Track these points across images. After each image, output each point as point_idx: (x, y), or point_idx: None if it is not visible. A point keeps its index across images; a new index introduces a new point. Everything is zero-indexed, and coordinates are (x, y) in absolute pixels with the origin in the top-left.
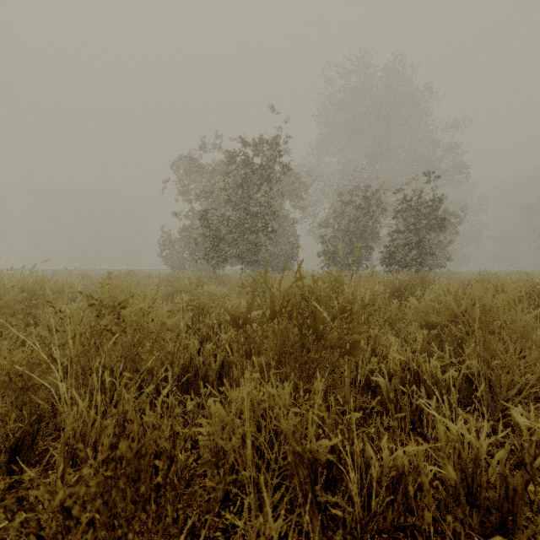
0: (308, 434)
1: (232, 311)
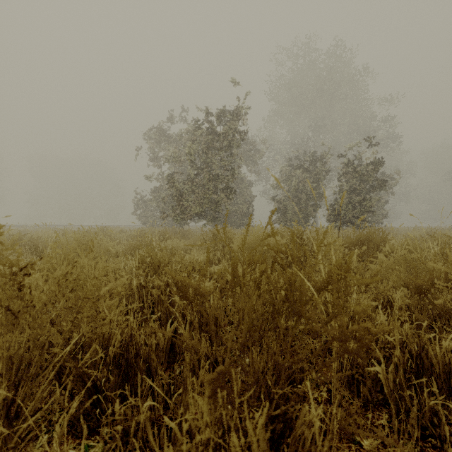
0: None
1: (179, 278)
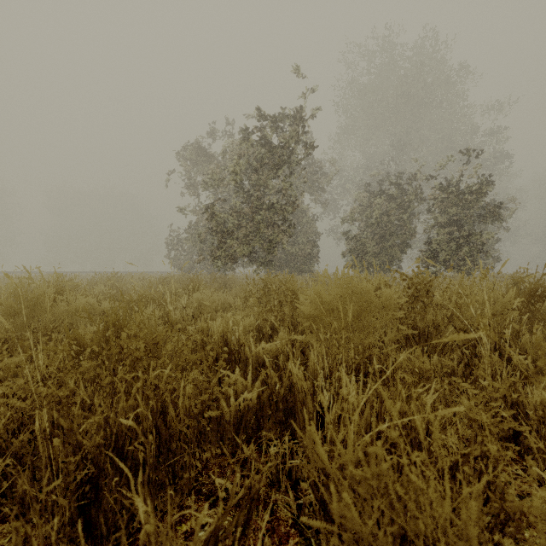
0: None
1: None
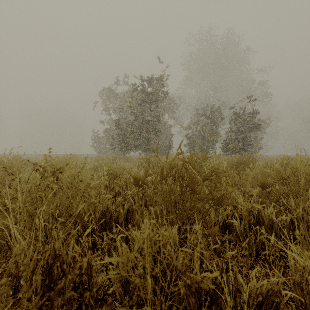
0: (191, 264)
1: (134, 175)
